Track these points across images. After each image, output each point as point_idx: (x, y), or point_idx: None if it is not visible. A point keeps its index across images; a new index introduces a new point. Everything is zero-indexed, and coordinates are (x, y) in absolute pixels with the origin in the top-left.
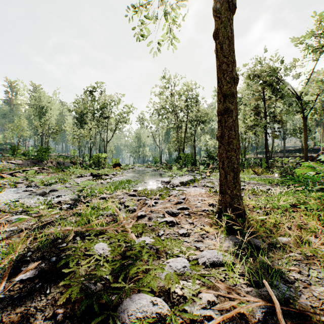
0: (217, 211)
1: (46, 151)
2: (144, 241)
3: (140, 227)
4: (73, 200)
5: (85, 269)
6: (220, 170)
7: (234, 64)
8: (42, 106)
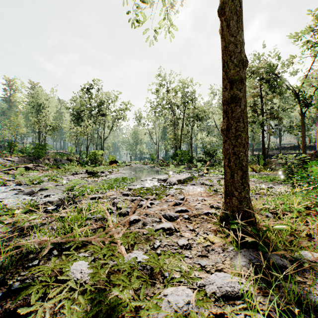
0: (222, 215)
1: (43, 148)
2: (135, 258)
3: (132, 237)
4: (61, 200)
5: (54, 302)
6: (225, 168)
7: (241, 45)
8: (40, 103)
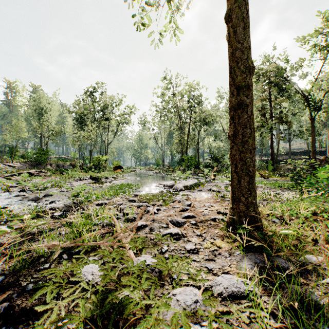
0: (229, 221)
1: (45, 153)
2: (144, 261)
3: (140, 242)
4: (67, 206)
5: (68, 302)
6: (232, 174)
7: (248, 51)
8: (42, 107)
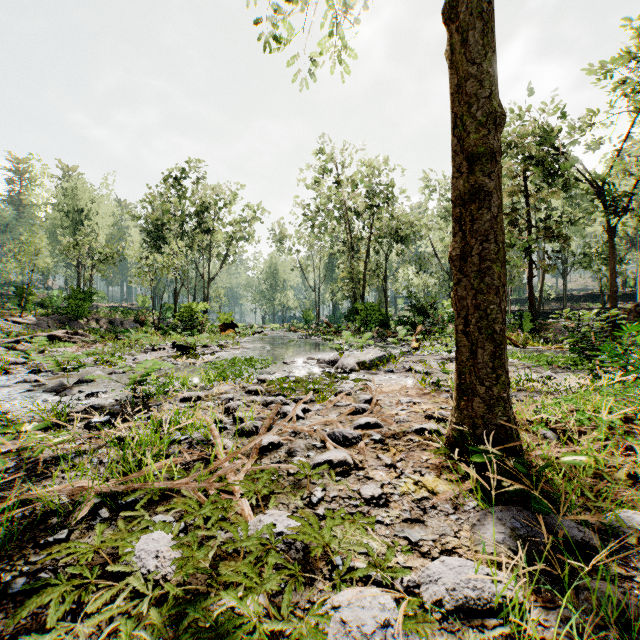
0: (451, 435)
1: (87, 298)
2: (272, 526)
3: (265, 480)
4: (121, 403)
5: (99, 622)
6: (459, 337)
7: (492, 81)
8: (80, 207)
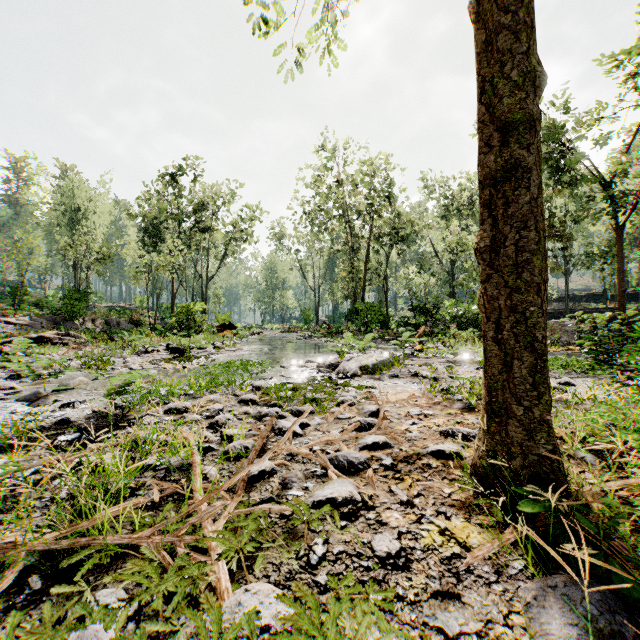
0: (480, 465)
1: (82, 298)
2: (255, 614)
3: (250, 531)
4: (99, 415)
5: None
6: (488, 345)
7: (530, 34)
8: (77, 206)
